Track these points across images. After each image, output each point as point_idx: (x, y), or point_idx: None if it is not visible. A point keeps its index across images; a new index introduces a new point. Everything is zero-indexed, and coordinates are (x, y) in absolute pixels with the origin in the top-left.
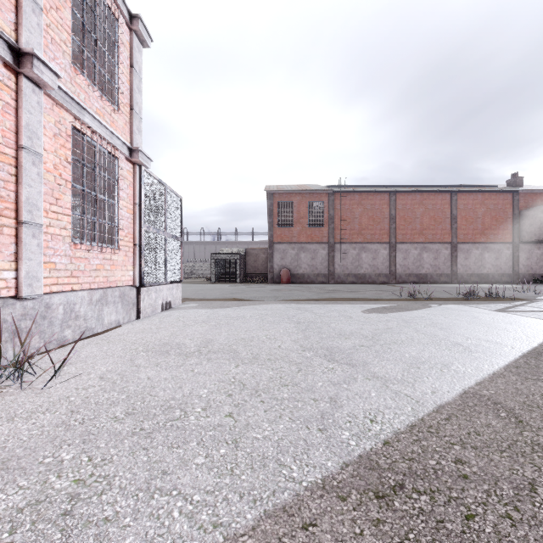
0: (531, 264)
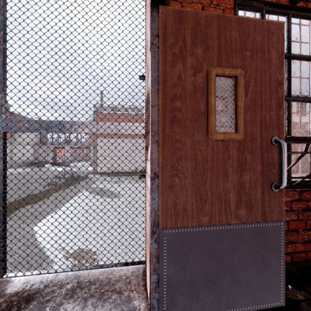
0: (18, 156)
